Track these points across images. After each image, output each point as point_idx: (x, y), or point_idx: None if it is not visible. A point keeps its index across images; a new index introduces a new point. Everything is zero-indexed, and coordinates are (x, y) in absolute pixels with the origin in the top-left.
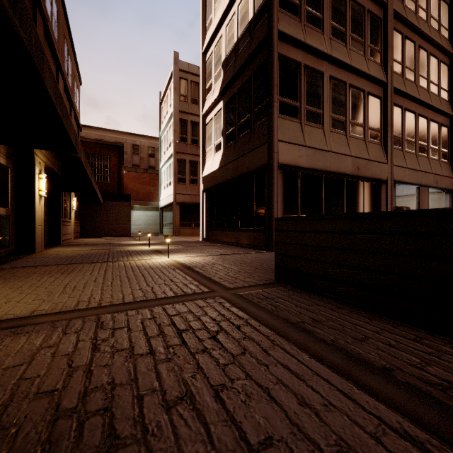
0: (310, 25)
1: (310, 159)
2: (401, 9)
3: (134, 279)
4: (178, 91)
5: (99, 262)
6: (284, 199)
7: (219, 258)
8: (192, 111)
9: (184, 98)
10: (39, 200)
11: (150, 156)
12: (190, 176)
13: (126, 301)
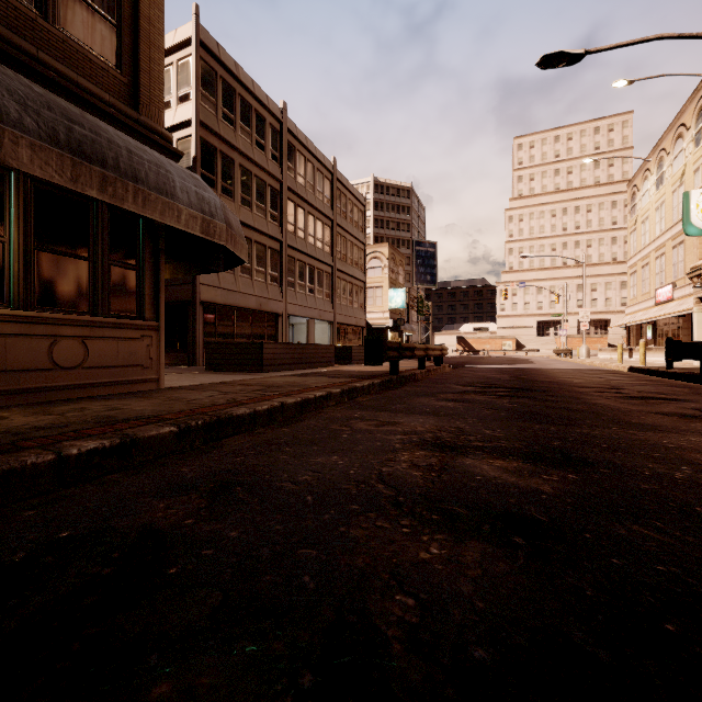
0: (224, 195)
1: (224, 298)
2: (294, 185)
3: None
4: None
5: None
6: (205, 327)
7: None
8: None
9: None
10: None
11: None
12: None
13: None
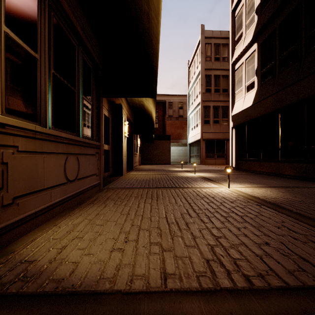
0: None
1: None
2: None
3: (231, 218)
4: (204, 54)
5: (171, 188)
6: None
7: (291, 192)
8: (215, 67)
9: (208, 59)
10: (124, 140)
11: (179, 108)
12: (213, 118)
13: (289, 282)
